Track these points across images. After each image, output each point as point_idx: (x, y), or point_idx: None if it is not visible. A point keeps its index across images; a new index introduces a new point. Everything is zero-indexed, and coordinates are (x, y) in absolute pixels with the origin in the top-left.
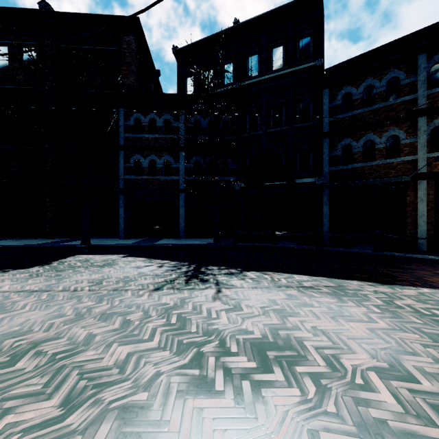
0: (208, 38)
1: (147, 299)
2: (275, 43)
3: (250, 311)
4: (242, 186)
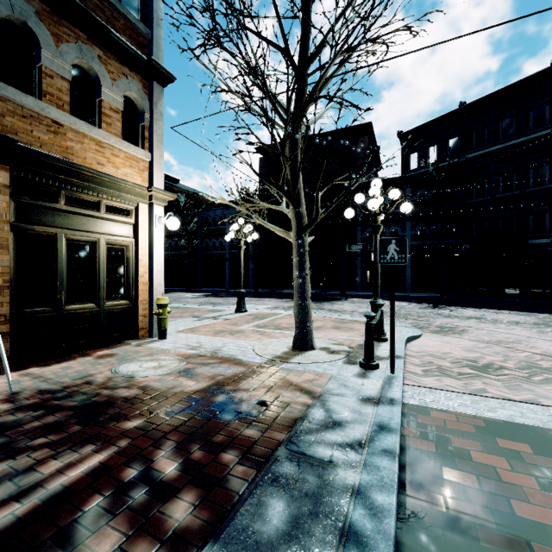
0: (432, 121)
1: (418, 310)
2: (504, 115)
3: (467, 314)
4: (468, 247)
